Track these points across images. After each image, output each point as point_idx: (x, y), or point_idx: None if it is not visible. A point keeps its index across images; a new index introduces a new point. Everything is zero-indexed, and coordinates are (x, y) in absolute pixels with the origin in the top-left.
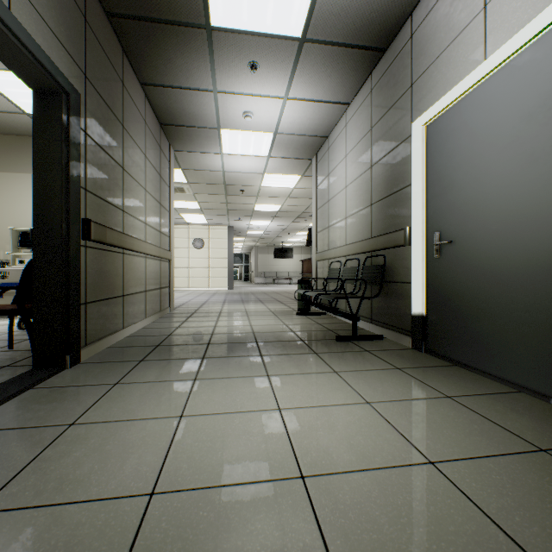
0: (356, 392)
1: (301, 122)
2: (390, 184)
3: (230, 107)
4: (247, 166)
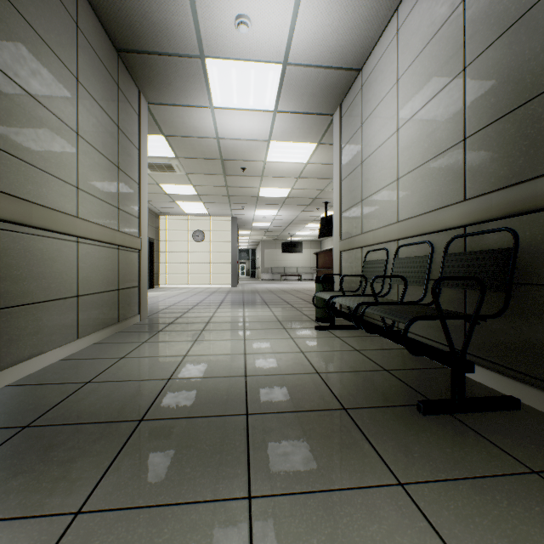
0: None
1: (324, 37)
2: (530, 76)
3: (214, 6)
4: (248, 128)
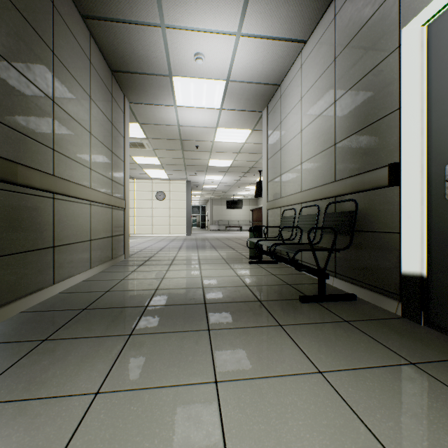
0: (381, 444)
1: (254, 66)
2: (363, 115)
3: (180, 47)
4: (201, 119)
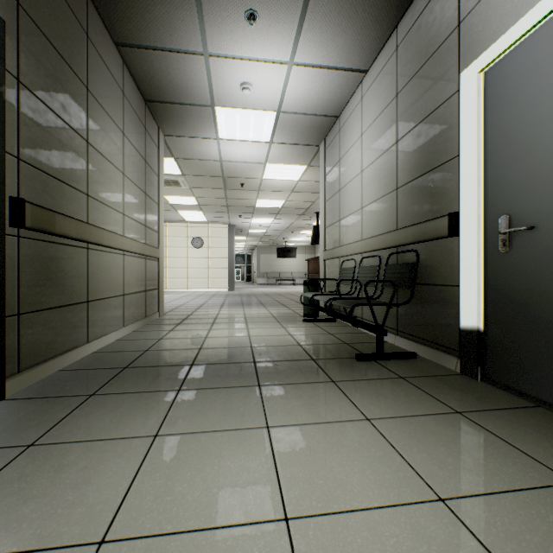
0: (412, 468)
1: (308, 96)
2: (424, 159)
3: (225, 77)
4: (247, 154)
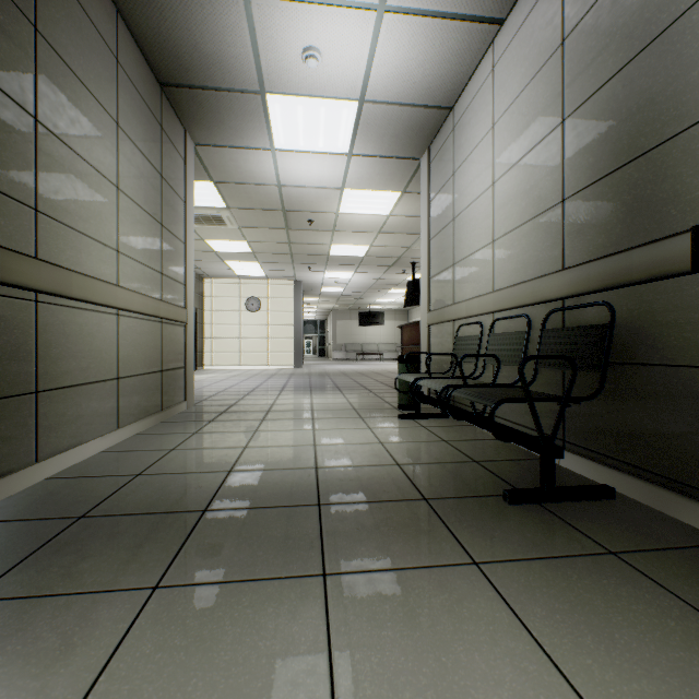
0: None
1: (408, 72)
2: (626, 138)
3: (278, 37)
4: (316, 173)
